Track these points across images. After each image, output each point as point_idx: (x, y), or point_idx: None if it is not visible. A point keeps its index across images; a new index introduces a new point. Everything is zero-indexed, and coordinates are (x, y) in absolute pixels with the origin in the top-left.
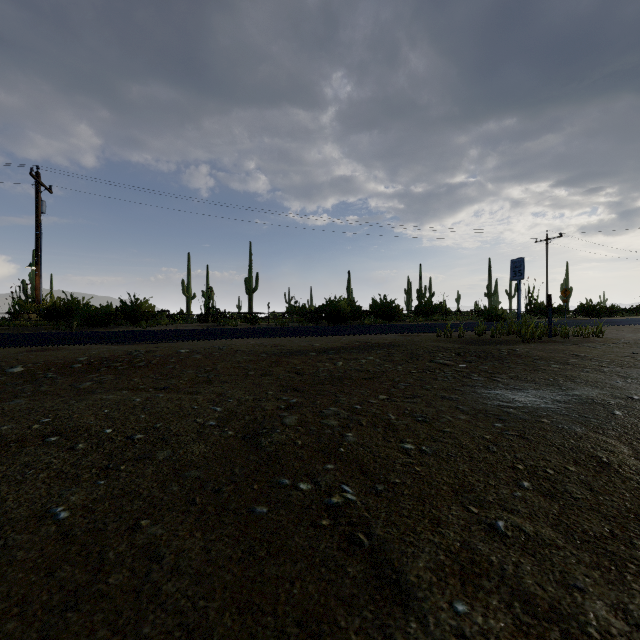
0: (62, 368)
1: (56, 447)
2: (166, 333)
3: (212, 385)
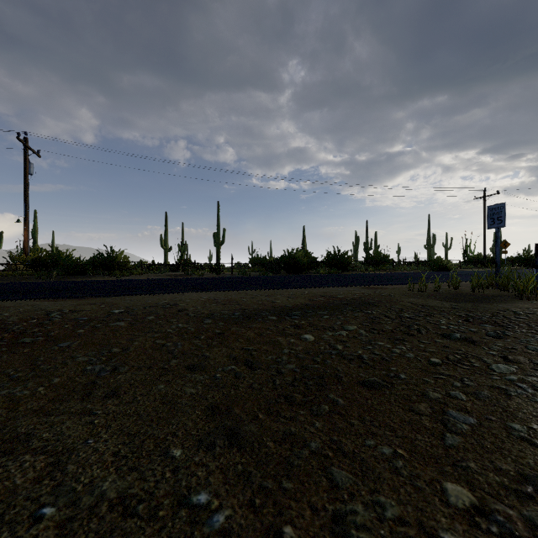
0: None
1: None
2: (127, 284)
3: (84, 403)
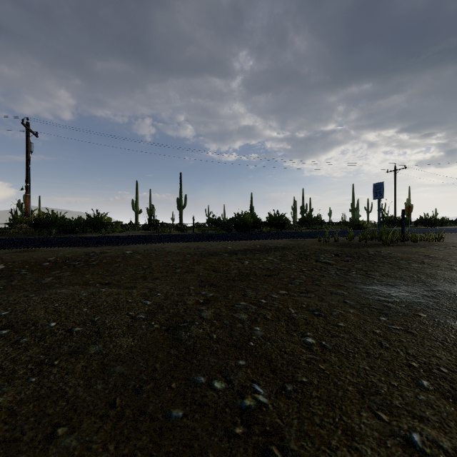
0: (34, 266)
1: (3, 340)
2: (118, 238)
3: (146, 281)
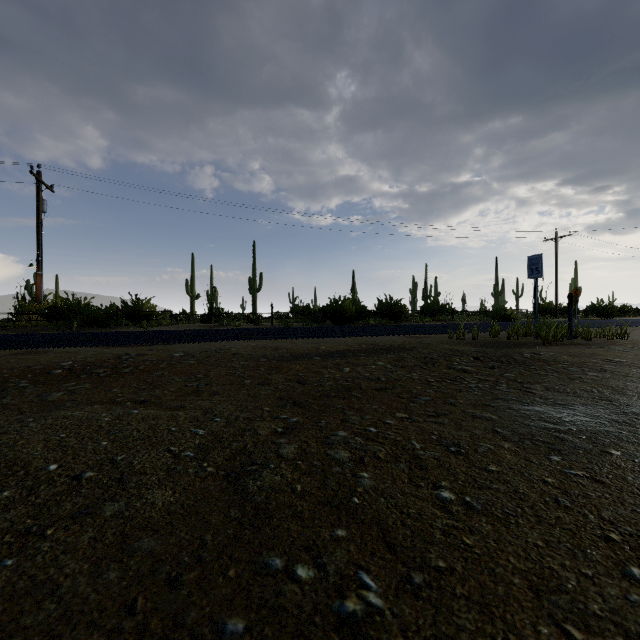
0: (39, 375)
1: None
2: (165, 334)
3: (200, 397)
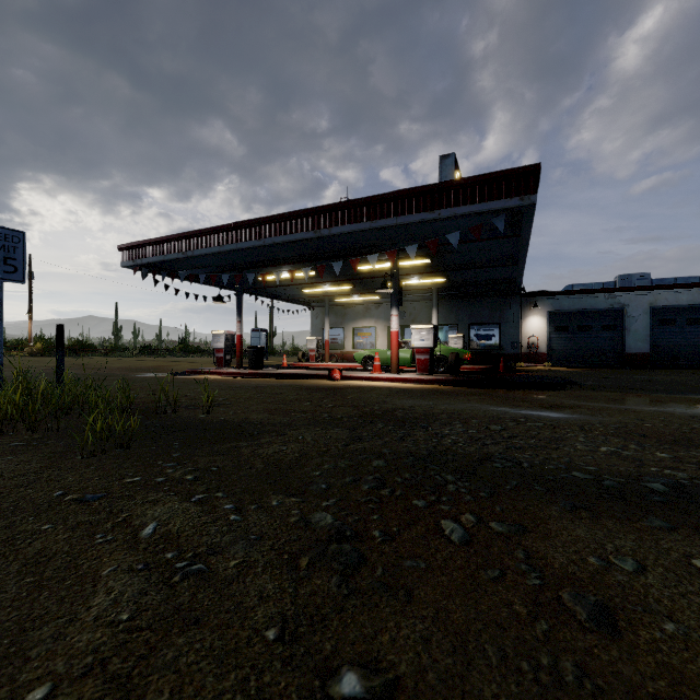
0: None
1: None
2: None
3: None
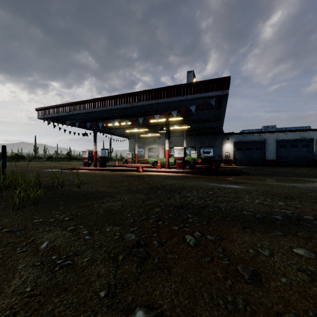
0: None
1: None
2: None
3: None
